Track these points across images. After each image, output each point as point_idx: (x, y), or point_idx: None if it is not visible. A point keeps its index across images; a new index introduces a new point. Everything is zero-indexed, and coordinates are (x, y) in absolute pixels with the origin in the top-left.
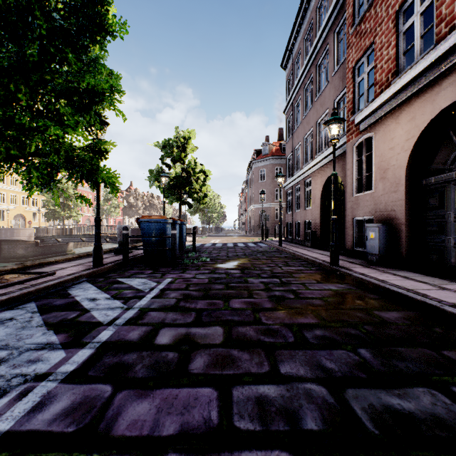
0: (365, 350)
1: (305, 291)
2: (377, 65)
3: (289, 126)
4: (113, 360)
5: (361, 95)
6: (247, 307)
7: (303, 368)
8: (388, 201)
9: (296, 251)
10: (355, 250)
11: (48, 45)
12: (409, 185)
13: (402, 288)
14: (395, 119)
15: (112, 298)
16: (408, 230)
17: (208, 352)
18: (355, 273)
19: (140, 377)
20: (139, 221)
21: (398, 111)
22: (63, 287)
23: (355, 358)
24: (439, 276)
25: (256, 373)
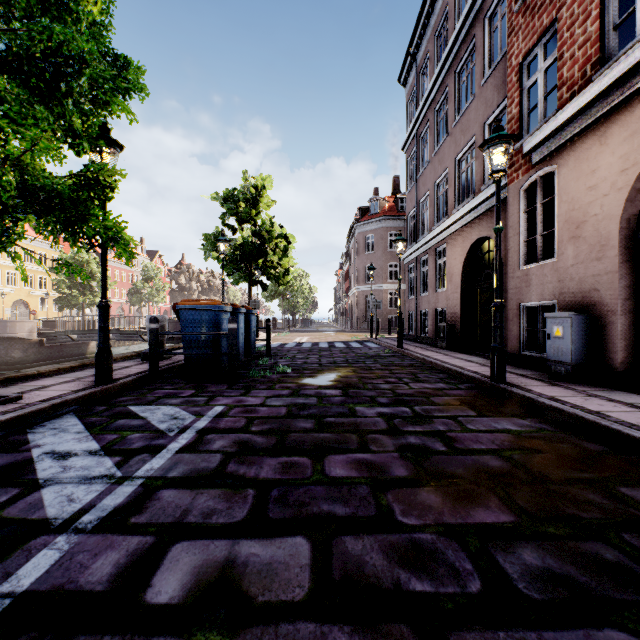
0: None
1: (463, 435)
2: (565, 53)
3: (411, 169)
4: None
5: (534, 106)
6: (360, 476)
7: None
8: (585, 276)
9: (426, 355)
10: (523, 355)
11: None
12: (625, 247)
13: None
14: (599, 138)
15: (102, 453)
16: (624, 323)
17: (272, 639)
18: (539, 396)
19: None
20: (177, 308)
21: (605, 124)
22: (23, 425)
23: None
24: None
25: None
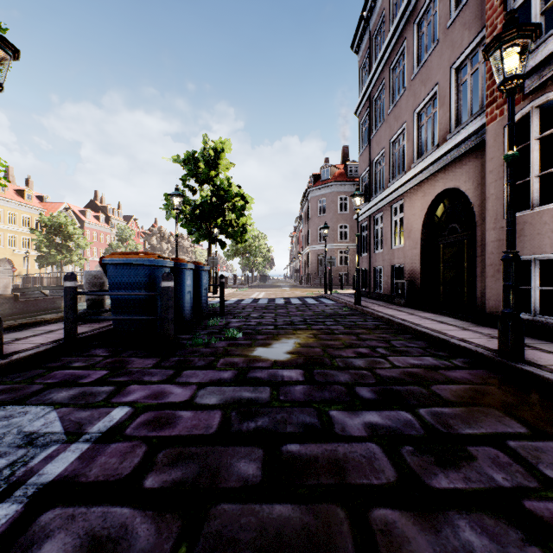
0: None
1: None
2: None
3: (363, 131)
4: None
5: None
6: None
7: None
8: None
9: (390, 314)
10: None
11: None
12: None
13: None
14: None
15: None
16: None
17: None
18: None
19: None
20: (102, 262)
21: None
22: None
23: None
24: None
25: None
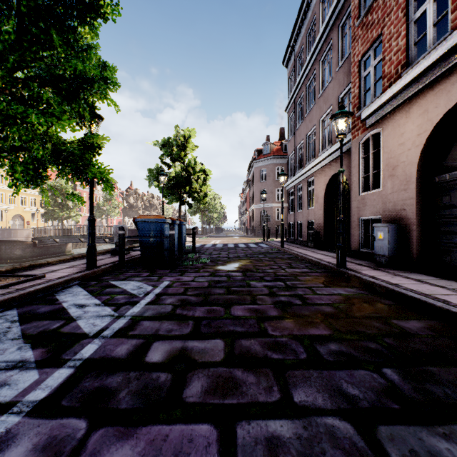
0: (390, 370)
1: (313, 296)
2: (386, 57)
3: (291, 124)
4: (94, 384)
5: (368, 89)
6: (251, 315)
7: (321, 395)
8: (398, 200)
9: (299, 252)
10: (361, 251)
11: (29, 24)
12: (420, 183)
13: (419, 293)
14: (406, 113)
15: (103, 305)
16: (420, 230)
17: (207, 373)
18: (364, 276)
19: (124, 409)
20: (136, 220)
21: (409, 104)
22: (51, 291)
23: (382, 381)
24: (455, 279)
25: (264, 403)
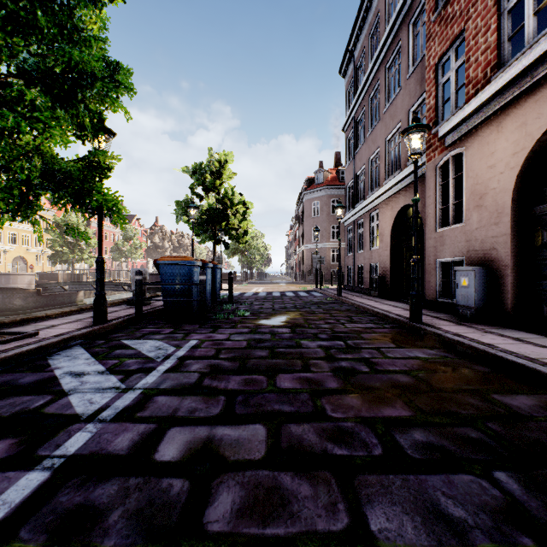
0: (505, 474)
1: (383, 361)
2: (471, 57)
3: (350, 147)
4: (74, 499)
5: (447, 99)
6: (302, 387)
7: (410, 519)
8: (486, 237)
9: (361, 302)
10: (438, 301)
11: None
12: (516, 215)
13: (522, 356)
14: (497, 127)
15: (108, 373)
16: (515, 275)
17: (241, 479)
18: (446, 333)
19: (112, 545)
20: (157, 263)
21: (501, 116)
22: (43, 354)
23: (496, 494)
24: None
25: (326, 533)
